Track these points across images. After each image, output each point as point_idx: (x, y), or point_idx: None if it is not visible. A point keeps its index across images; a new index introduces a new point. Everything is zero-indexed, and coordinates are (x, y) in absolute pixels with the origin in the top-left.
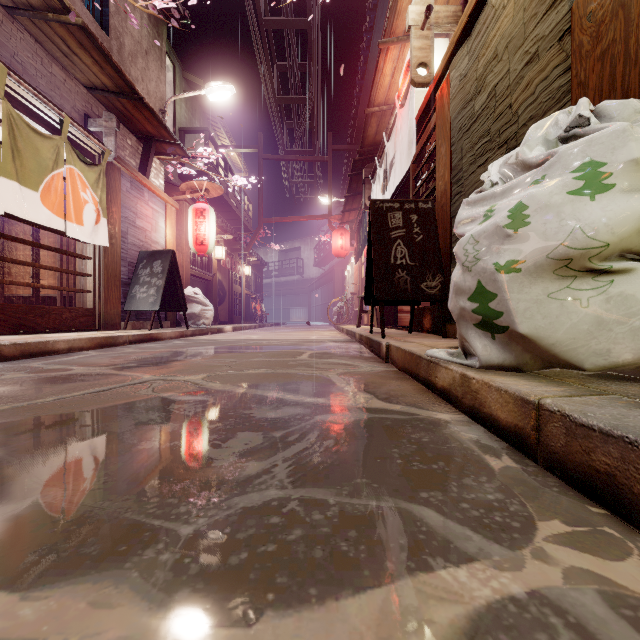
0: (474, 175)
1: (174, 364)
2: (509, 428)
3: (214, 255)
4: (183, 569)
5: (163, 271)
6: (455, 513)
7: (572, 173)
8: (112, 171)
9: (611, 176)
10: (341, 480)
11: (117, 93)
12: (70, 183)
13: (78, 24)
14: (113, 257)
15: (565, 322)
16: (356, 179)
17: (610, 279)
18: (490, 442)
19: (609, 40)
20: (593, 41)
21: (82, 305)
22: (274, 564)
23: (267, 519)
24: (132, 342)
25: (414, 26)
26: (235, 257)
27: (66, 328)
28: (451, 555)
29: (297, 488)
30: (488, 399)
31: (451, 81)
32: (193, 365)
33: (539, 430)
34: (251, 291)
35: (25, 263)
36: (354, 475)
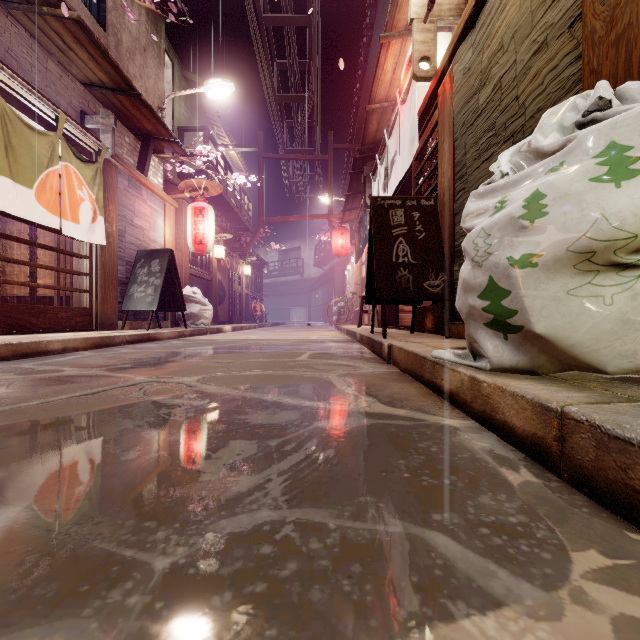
0: (478, 170)
1: (169, 365)
2: (526, 437)
3: (213, 254)
4: (152, 618)
5: (161, 270)
6: (474, 541)
7: (594, 158)
8: (109, 169)
9: (639, 161)
10: (342, 498)
11: (114, 90)
12: (66, 180)
13: (73, 18)
14: (110, 256)
15: (586, 321)
16: (357, 178)
17: (636, 274)
18: (505, 452)
19: (625, 24)
20: (607, 26)
21: (79, 305)
22: (262, 611)
23: (257, 548)
24: (129, 342)
25: (416, 19)
26: (235, 257)
27: (62, 328)
28: (474, 598)
29: (293, 508)
30: (501, 405)
31: (454, 75)
32: (189, 366)
33: (563, 441)
34: (251, 291)
35: (19, 262)
36: (357, 492)
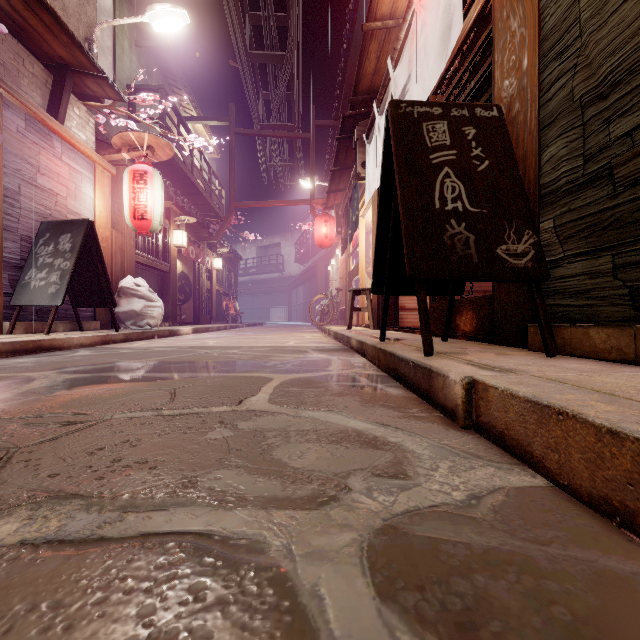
0: None
1: None
2: None
3: (172, 241)
4: None
5: (72, 249)
6: None
7: None
8: None
9: None
10: None
11: None
12: None
13: None
14: None
15: None
16: (345, 146)
17: None
18: None
19: None
20: None
21: None
22: None
23: None
24: None
25: None
26: (202, 247)
27: None
28: None
29: None
30: None
31: None
32: None
33: None
34: (223, 287)
35: None
36: None
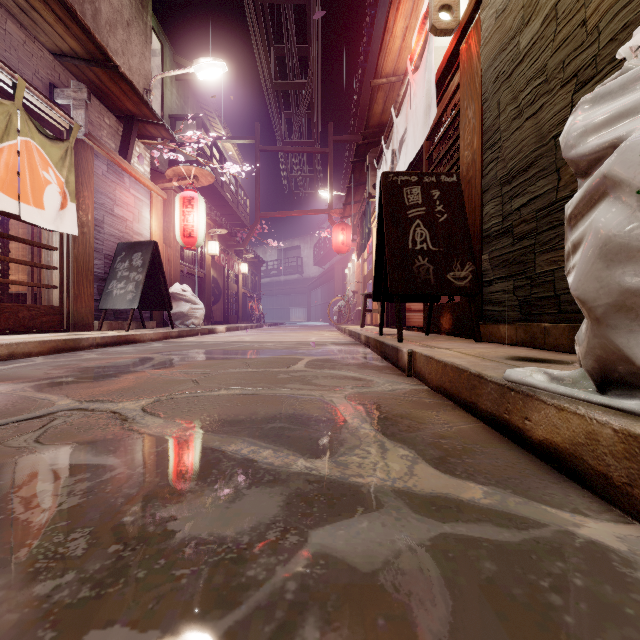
0: (520, 131)
1: (124, 378)
2: None
3: (207, 251)
4: None
5: (143, 264)
6: None
7: None
8: (83, 150)
9: None
10: None
11: (88, 60)
12: (26, 158)
13: None
14: (85, 248)
15: None
16: (359, 167)
17: None
18: None
19: None
20: None
21: (48, 302)
22: None
23: None
24: (101, 345)
25: None
26: (231, 254)
27: (23, 329)
28: None
29: None
30: None
31: (482, 23)
32: (148, 380)
33: None
34: (248, 290)
35: None
36: None
